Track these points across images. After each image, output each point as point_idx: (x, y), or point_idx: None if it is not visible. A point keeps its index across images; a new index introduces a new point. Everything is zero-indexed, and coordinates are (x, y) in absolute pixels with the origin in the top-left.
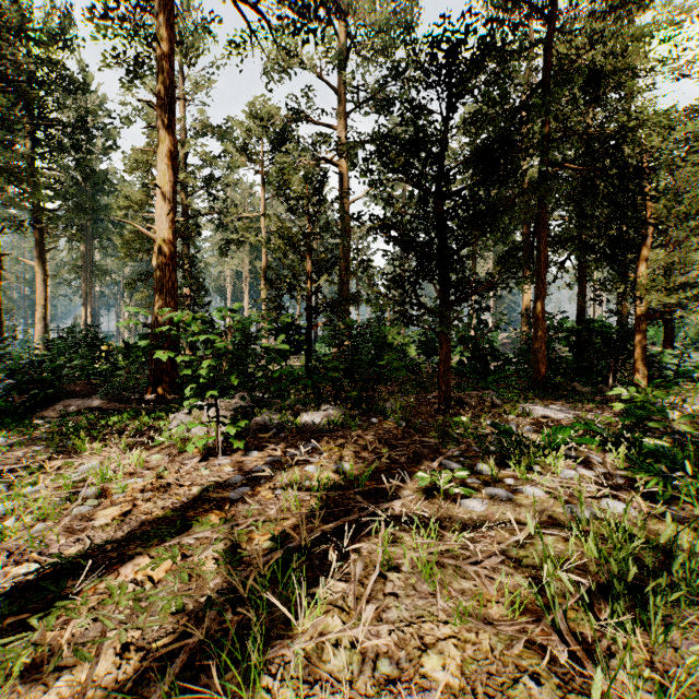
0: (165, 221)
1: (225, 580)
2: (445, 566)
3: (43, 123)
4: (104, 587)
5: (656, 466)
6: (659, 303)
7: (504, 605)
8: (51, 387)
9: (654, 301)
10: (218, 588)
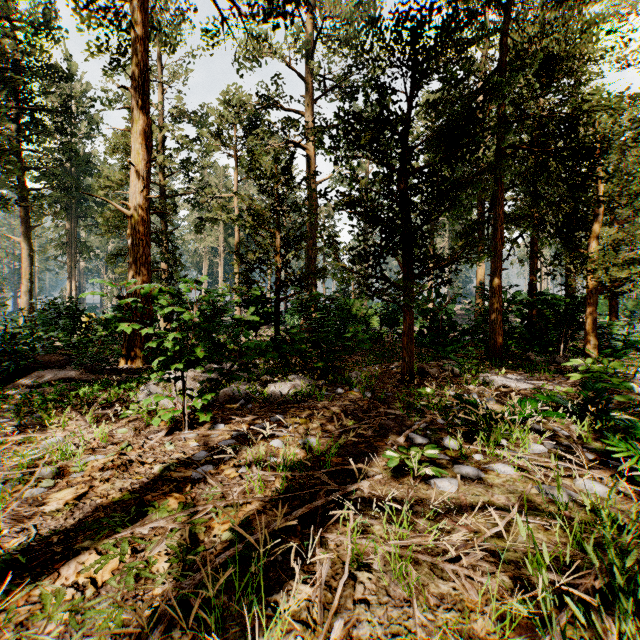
0: (139, 197)
1: (176, 585)
2: (419, 562)
3: (28, 108)
4: (39, 593)
5: (633, 445)
6: (610, 277)
7: (489, 616)
8: (25, 358)
9: (606, 276)
10: (168, 595)
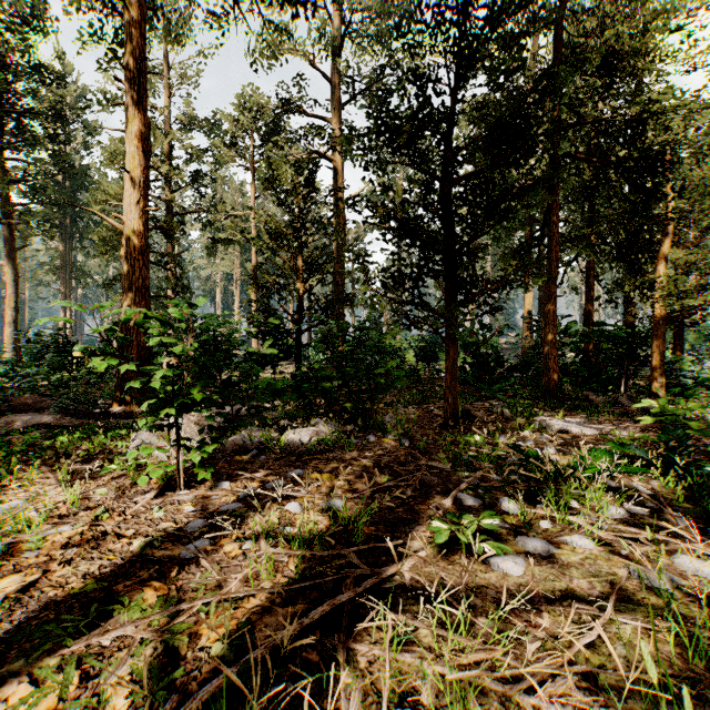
0: (134, 210)
1: None
2: (485, 690)
3: (12, 111)
4: None
5: None
6: (681, 305)
7: None
8: None
9: (677, 303)
10: None
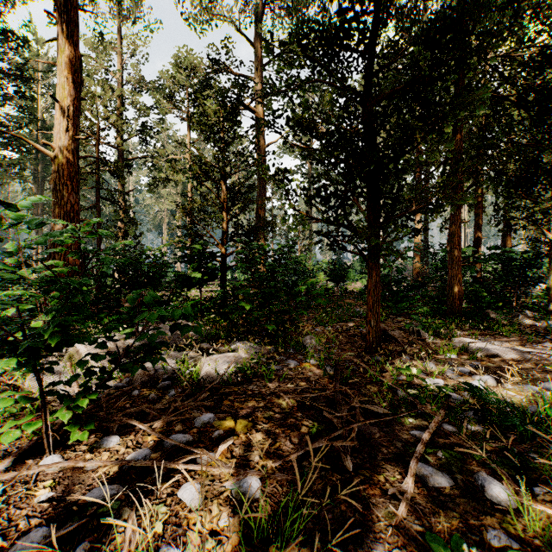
0: (63, 137)
1: None
2: None
3: None
4: None
5: None
6: None
7: None
8: None
9: None
10: None
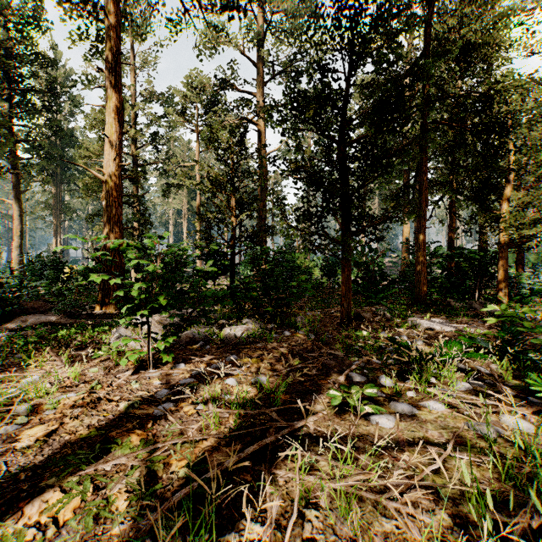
0: (112, 165)
1: (133, 524)
2: (363, 499)
3: (18, 89)
4: (2, 532)
5: None
6: (519, 234)
7: None
8: (11, 305)
9: (516, 233)
10: (125, 535)
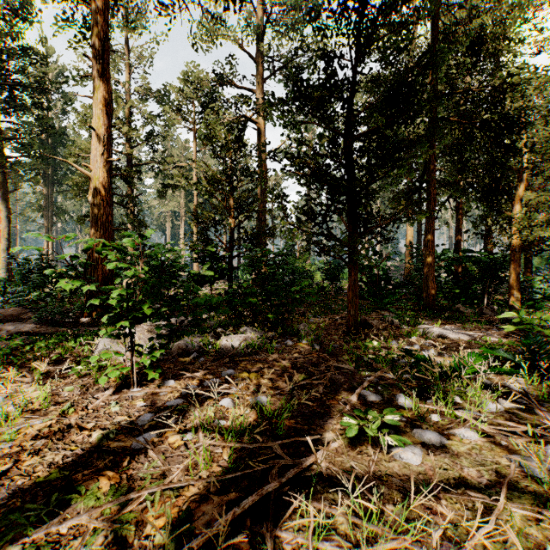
0: (100, 160)
1: None
2: None
3: (5, 83)
4: None
5: None
6: (534, 236)
7: None
8: None
9: (530, 235)
10: None
